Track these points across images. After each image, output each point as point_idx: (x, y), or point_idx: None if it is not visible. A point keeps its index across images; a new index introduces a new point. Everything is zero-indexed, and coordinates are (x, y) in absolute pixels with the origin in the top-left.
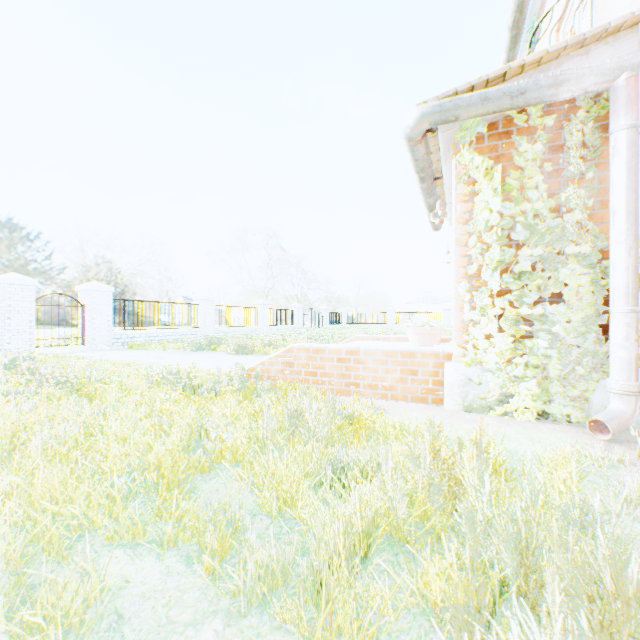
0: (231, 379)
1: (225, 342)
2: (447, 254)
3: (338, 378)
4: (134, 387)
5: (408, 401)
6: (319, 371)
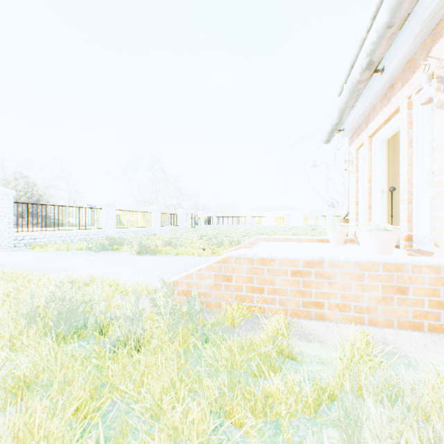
0: (154, 306)
1: (127, 242)
2: (345, 162)
3: (293, 296)
4: (4, 322)
5: (394, 327)
6: (266, 287)
